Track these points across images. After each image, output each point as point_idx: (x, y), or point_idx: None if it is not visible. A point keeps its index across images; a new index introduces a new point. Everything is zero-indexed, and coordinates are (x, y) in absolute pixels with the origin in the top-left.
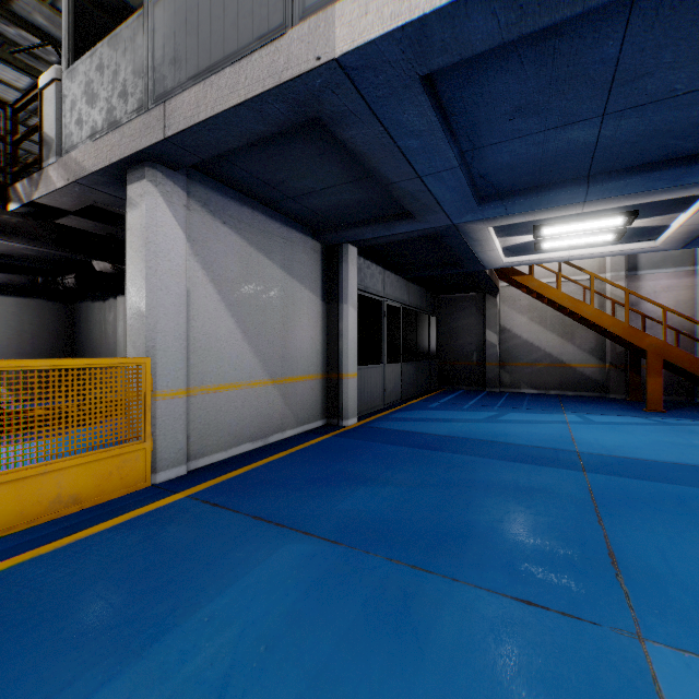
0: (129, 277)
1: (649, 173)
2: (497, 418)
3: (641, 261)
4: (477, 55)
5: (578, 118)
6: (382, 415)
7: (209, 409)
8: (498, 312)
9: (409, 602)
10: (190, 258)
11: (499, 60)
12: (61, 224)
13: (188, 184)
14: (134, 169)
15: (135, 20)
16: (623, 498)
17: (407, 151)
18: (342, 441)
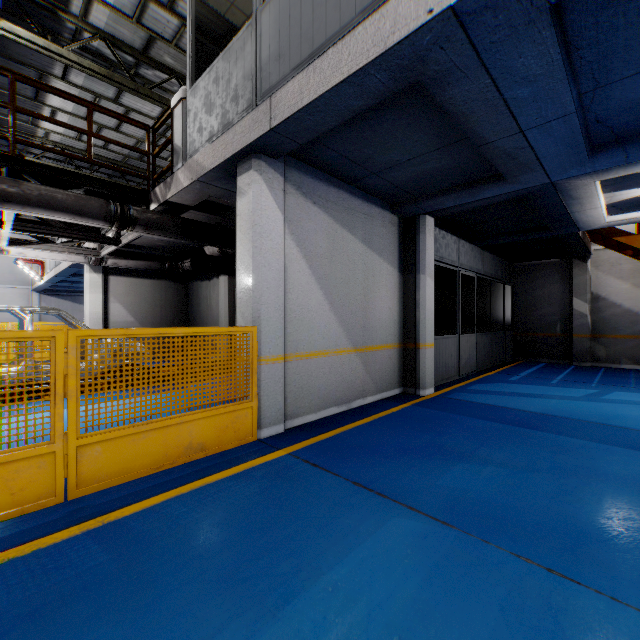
0: (238, 257)
1: None
2: (599, 397)
3: None
4: None
5: None
6: (459, 386)
7: (302, 373)
8: (589, 279)
9: (559, 617)
10: (287, 237)
11: None
12: (184, 218)
13: (285, 170)
14: (243, 162)
15: (245, 30)
16: None
17: (514, 102)
18: (423, 411)
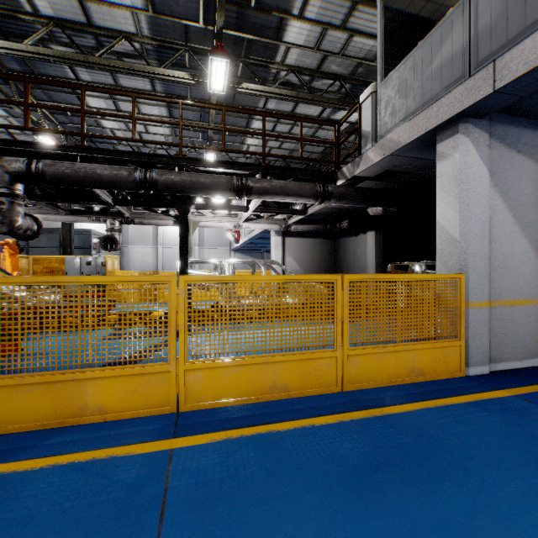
0: (439, 213)
1: None
2: None
3: None
4: None
5: None
6: None
7: (504, 320)
8: None
9: None
10: (490, 189)
11: None
12: (362, 187)
13: (488, 126)
14: (445, 130)
15: (453, 12)
16: None
17: None
18: None
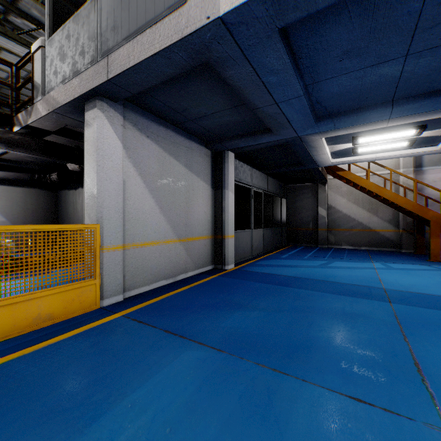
0: (86, 172)
1: (436, 97)
2: (327, 265)
3: (424, 161)
4: (319, 12)
5: (388, 58)
6: (251, 262)
7: (137, 258)
8: (326, 196)
9: (272, 397)
10: (125, 159)
11: (334, 16)
12: (46, 140)
13: (124, 111)
14: (89, 102)
15: (90, 3)
16: (420, 322)
17: (269, 85)
18: (224, 280)
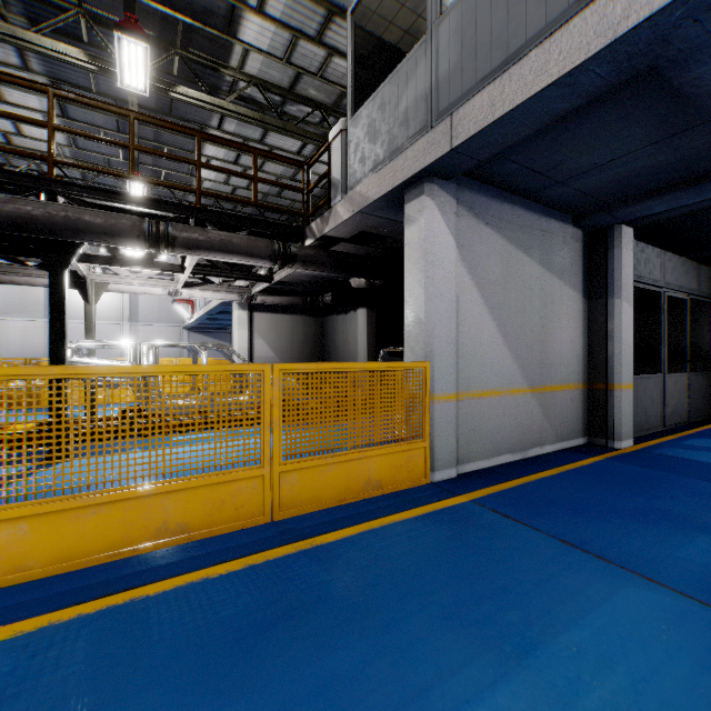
0: (407, 289)
1: None
2: None
3: None
4: None
5: None
6: (667, 440)
7: (473, 414)
8: None
9: None
10: (458, 264)
11: None
12: (337, 251)
13: (456, 191)
14: (412, 188)
15: (417, 49)
16: None
17: None
18: (625, 467)
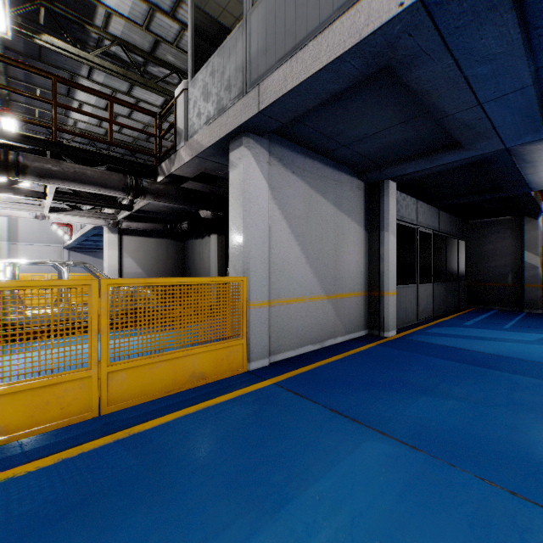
0: (231, 219)
1: None
2: None
3: None
4: None
5: None
6: (418, 329)
7: (283, 316)
8: (539, 234)
9: (524, 535)
10: (271, 201)
11: None
12: (184, 187)
13: (269, 145)
14: (235, 140)
15: (237, 30)
16: None
17: (474, 79)
18: (387, 350)
